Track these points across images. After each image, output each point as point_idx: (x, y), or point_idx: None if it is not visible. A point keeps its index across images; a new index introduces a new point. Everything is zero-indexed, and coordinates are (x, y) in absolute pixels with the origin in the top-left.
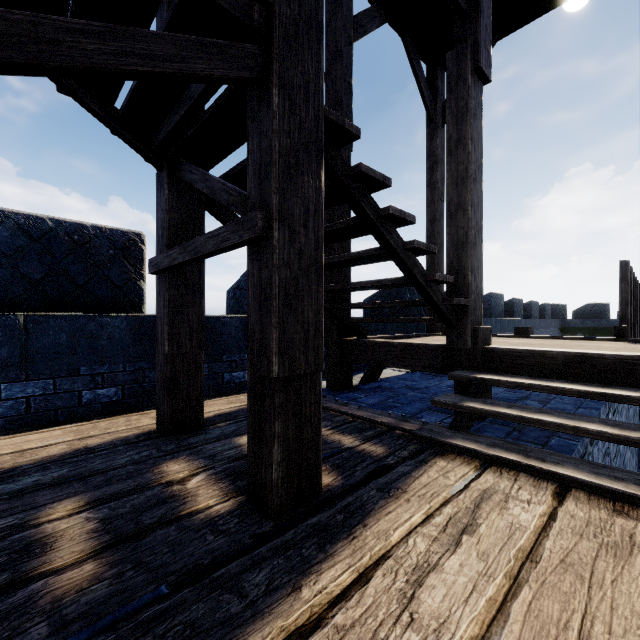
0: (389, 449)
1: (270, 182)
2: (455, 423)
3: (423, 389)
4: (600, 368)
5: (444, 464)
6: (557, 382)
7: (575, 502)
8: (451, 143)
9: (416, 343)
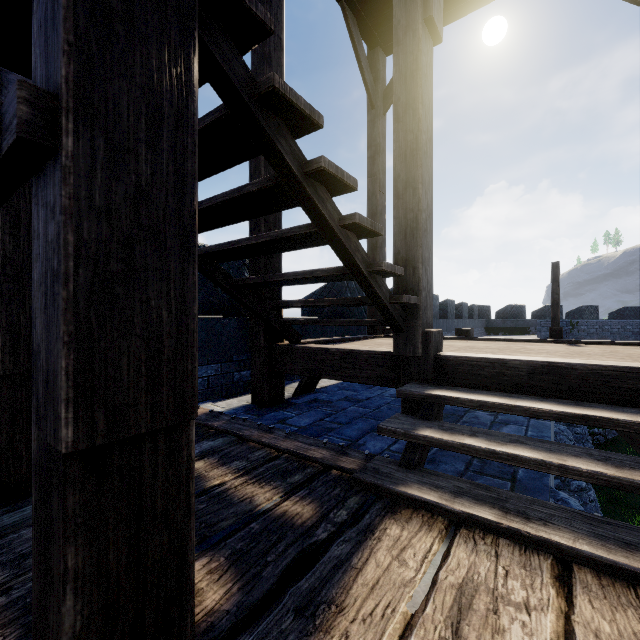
0: (321, 508)
1: (57, 31)
2: (407, 457)
3: (365, 401)
4: (570, 380)
5: (397, 532)
6: (525, 399)
7: (587, 596)
8: (398, 107)
9: (357, 350)
